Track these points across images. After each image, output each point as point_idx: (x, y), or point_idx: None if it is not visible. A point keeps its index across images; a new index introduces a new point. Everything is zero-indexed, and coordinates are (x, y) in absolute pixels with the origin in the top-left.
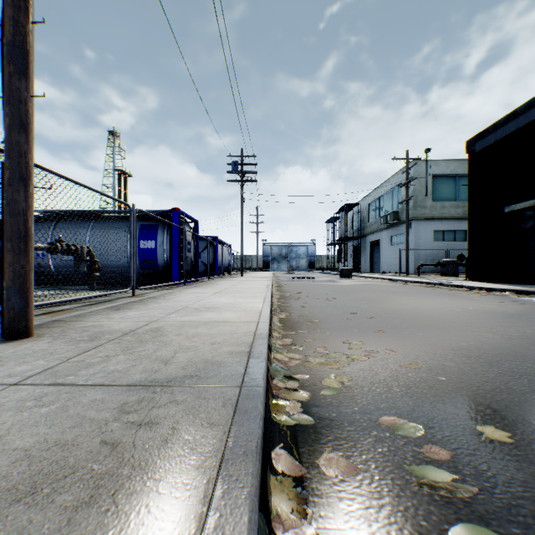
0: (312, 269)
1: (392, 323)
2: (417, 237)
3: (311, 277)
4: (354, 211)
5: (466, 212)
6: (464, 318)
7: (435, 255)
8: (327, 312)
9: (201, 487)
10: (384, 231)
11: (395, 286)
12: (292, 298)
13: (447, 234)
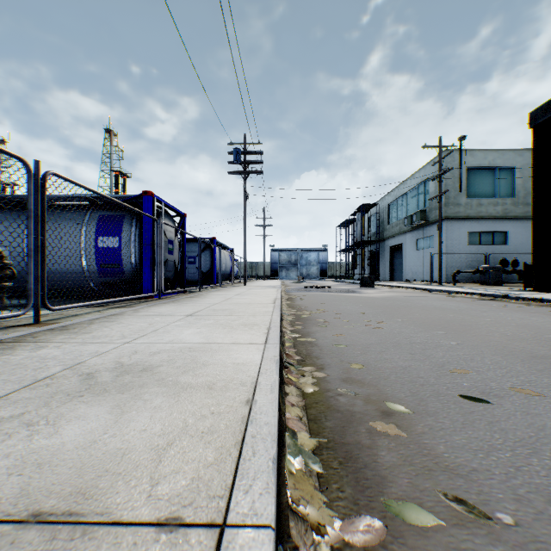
0: (323, 277)
1: None
2: (449, 240)
3: (327, 286)
4: (371, 213)
5: (507, 211)
6: None
7: (470, 260)
8: (396, 363)
9: None
10: (408, 233)
11: (442, 298)
12: (313, 322)
13: (484, 236)
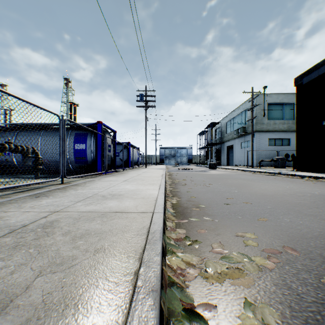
0: (190, 163)
1: (267, 209)
2: (258, 143)
3: (190, 168)
4: (217, 127)
5: (290, 127)
6: (321, 203)
7: (269, 154)
8: (208, 196)
9: None
10: (236, 139)
11: (248, 174)
12: (180, 184)
13: (277, 141)
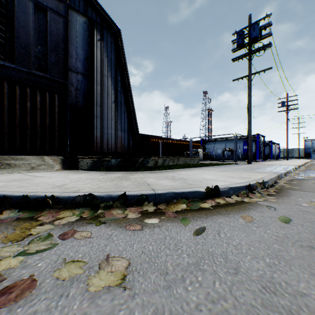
0: None
1: None
2: None
3: None
4: None
5: None
6: None
7: None
8: None
9: (290, 166)
10: None
11: None
12: (314, 166)
13: None
